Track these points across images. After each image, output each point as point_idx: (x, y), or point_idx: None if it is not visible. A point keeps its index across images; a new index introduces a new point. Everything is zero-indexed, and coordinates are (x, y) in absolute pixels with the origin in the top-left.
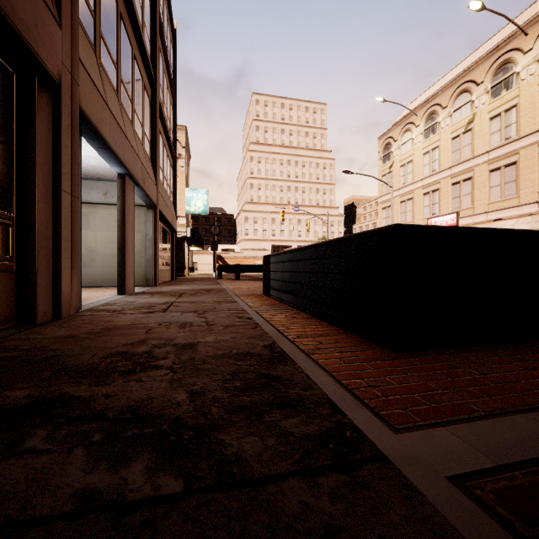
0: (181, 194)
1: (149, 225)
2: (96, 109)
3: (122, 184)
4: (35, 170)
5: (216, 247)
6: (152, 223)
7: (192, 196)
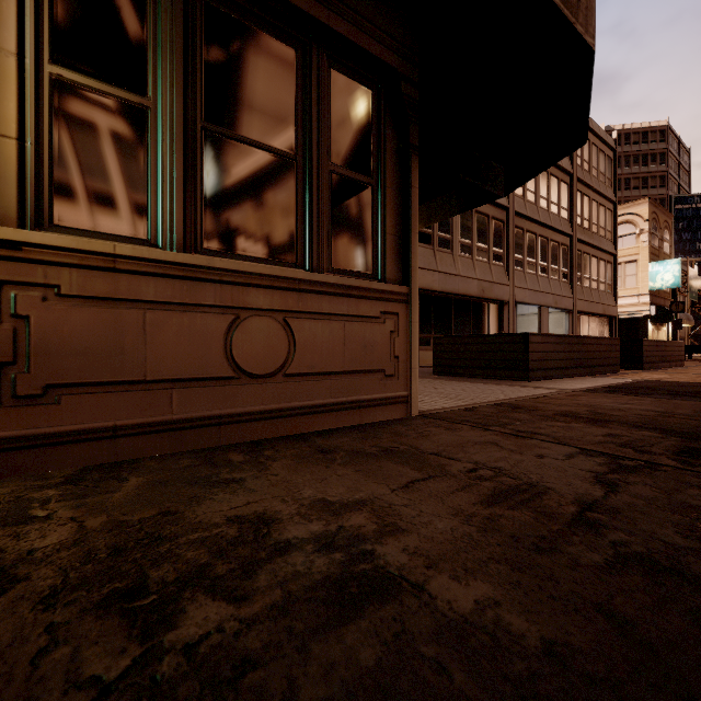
0: (643, 270)
1: (567, 323)
2: (522, 296)
3: (539, 312)
4: (503, 326)
5: (677, 325)
6: (569, 322)
7: (657, 270)
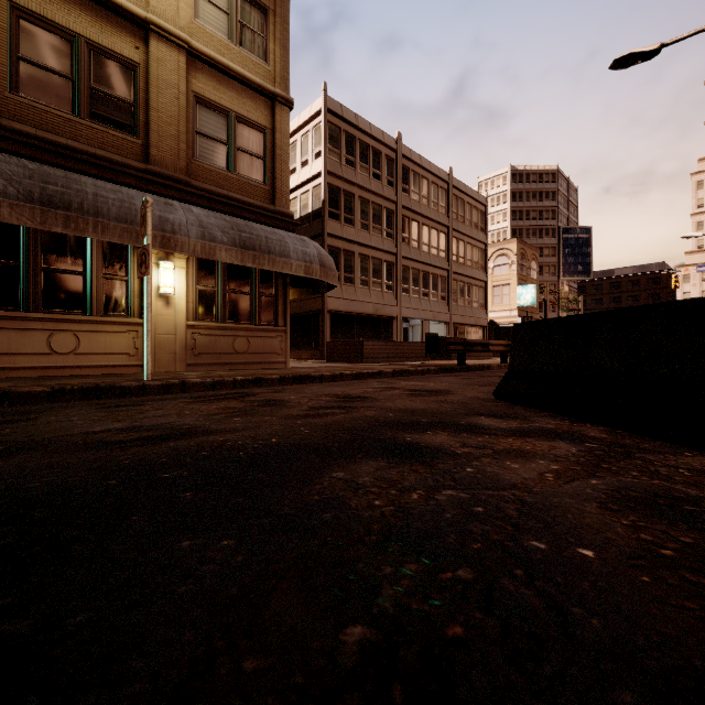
0: (513, 292)
1: (445, 331)
2: (407, 313)
3: (422, 324)
4: (393, 334)
5: None
6: (447, 330)
7: (522, 292)
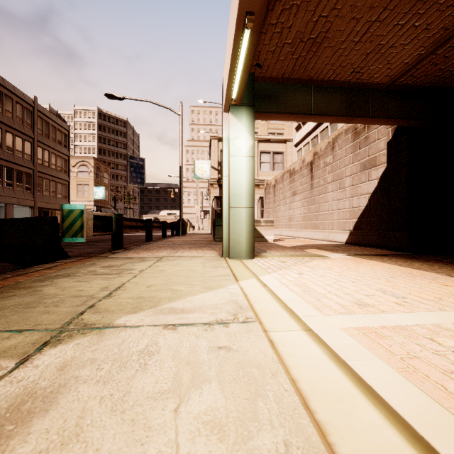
0: (91, 190)
1: (30, 213)
2: None
3: (6, 206)
4: None
5: None
6: (32, 212)
7: (97, 191)
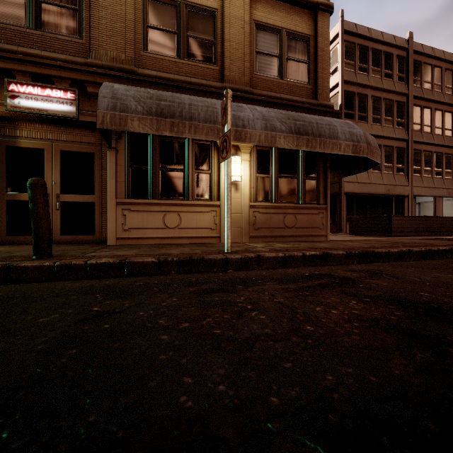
0: None
1: None
2: (419, 191)
3: (434, 200)
4: (404, 210)
5: None
6: None
7: None
